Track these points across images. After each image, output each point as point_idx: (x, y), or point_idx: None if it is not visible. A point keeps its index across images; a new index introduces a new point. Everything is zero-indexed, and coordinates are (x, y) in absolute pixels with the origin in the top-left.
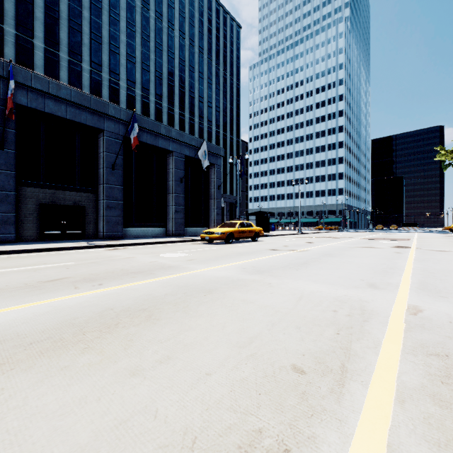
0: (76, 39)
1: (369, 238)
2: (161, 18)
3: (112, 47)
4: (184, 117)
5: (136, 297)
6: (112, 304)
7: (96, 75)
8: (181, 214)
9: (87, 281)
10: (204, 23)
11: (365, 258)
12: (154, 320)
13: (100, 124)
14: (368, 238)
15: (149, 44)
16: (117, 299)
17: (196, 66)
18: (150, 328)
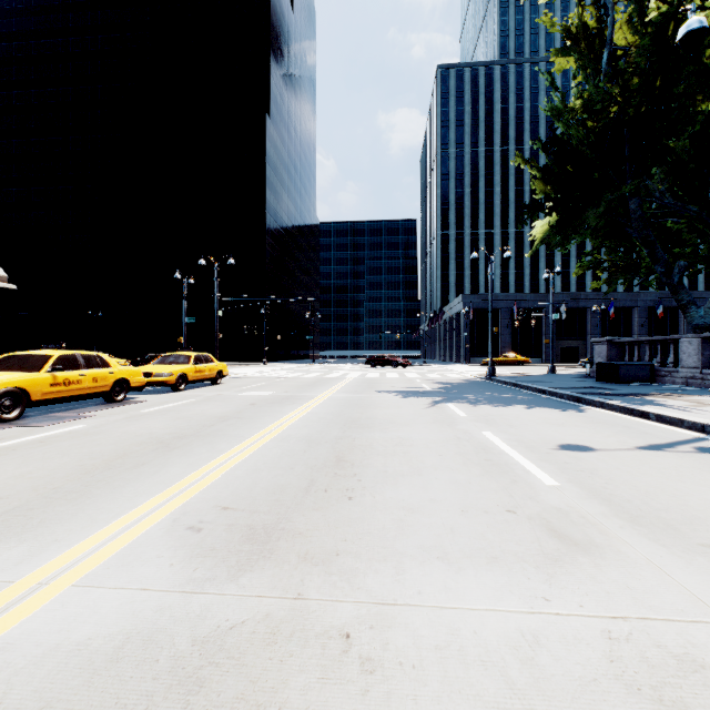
0: None
1: None
2: None
3: None
4: None
5: None
6: None
7: None
8: None
9: None
10: None
11: None
12: None
13: (635, 304)
14: None
15: None
16: None
17: None
18: None
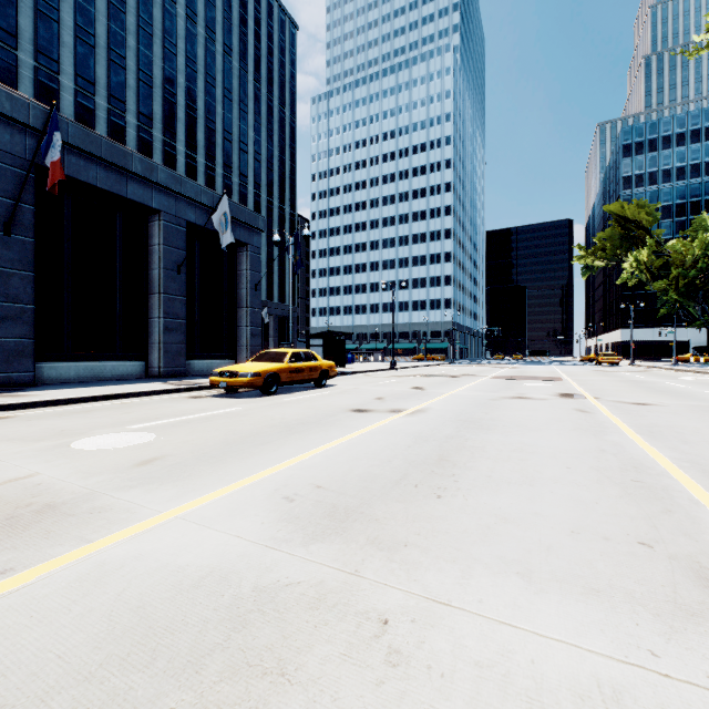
0: None
1: (504, 377)
2: None
3: (41, 5)
4: (196, 163)
5: None
6: None
7: (3, 53)
8: (179, 334)
9: None
10: (233, 5)
11: (549, 432)
12: None
13: None
14: (501, 376)
15: (125, 18)
16: None
17: (218, 77)
18: None
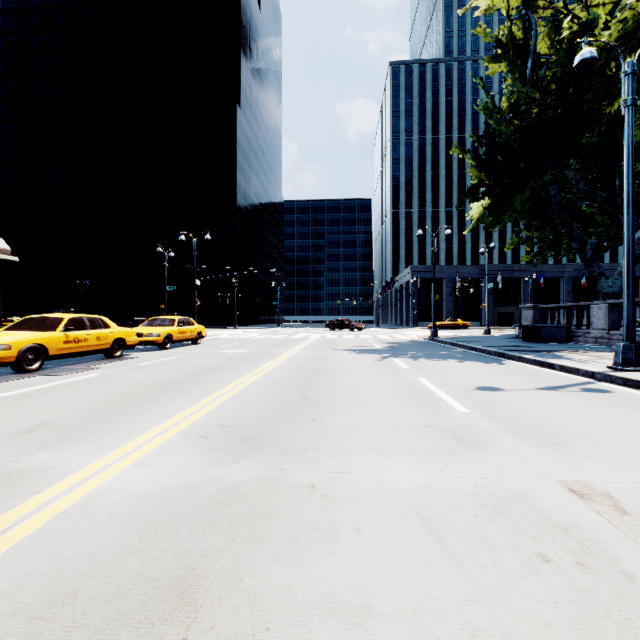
0: None
1: None
2: None
3: None
4: None
5: None
6: None
7: None
8: None
9: None
10: None
11: None
12: None
13: (562, 275)
14: None
15: None
16: None
17: None
18: None
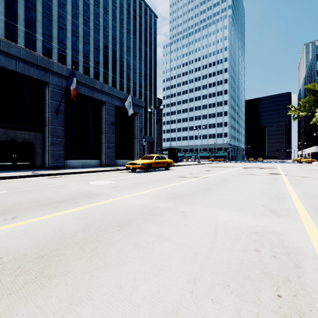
0: (31, 15)
1: (248, 167)
2: (99, 5)
3: (60, 24)
4: (116, 79)
5: (43, 236)
6: (6, 249)
7: (47, 44)
8: (112, 149)
9: (3, 213)
10: (130, 12)
11: (254, 184)
12: (45, 278)
13: (45, 77)
14: (247, 167)
15: (89, 24)
16: (19, 239)
17: (125, 43)
18: (30, 299)
